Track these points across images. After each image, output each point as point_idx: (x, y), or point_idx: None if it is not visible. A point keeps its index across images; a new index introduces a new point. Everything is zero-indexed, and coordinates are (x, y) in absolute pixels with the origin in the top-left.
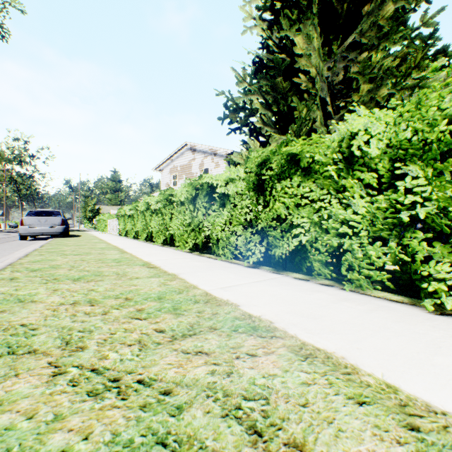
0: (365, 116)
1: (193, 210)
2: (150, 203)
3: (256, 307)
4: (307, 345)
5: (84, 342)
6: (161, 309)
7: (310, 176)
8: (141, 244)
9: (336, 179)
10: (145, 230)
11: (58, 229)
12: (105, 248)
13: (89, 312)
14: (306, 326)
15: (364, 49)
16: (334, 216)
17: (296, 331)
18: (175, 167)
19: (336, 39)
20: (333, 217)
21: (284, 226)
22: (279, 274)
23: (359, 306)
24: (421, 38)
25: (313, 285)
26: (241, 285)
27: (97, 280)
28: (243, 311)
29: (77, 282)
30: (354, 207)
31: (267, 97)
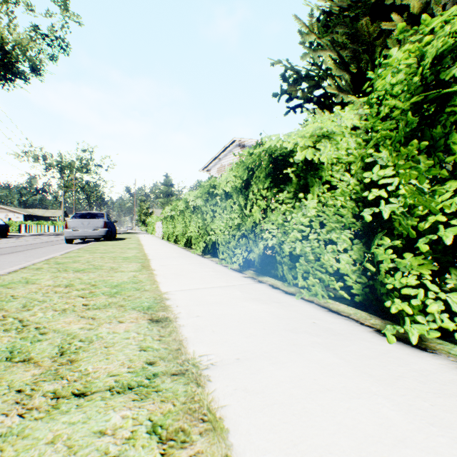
0: None
1: (243, 205)
2: (188, 200)
3: None
4: None
5: None
6: None
7: None
8: (177, 252)
9: None
10: (184, 234)
11: (100, 232)
12: (128, 259)
13: None
14: None
15: None
16: None
17: None
18: (223, 166)
19: None
20: None
21: None
22: None
23: None
24: None
25: None
26: None
27: None
28: None
29: None
30: None
31: (342, 53)
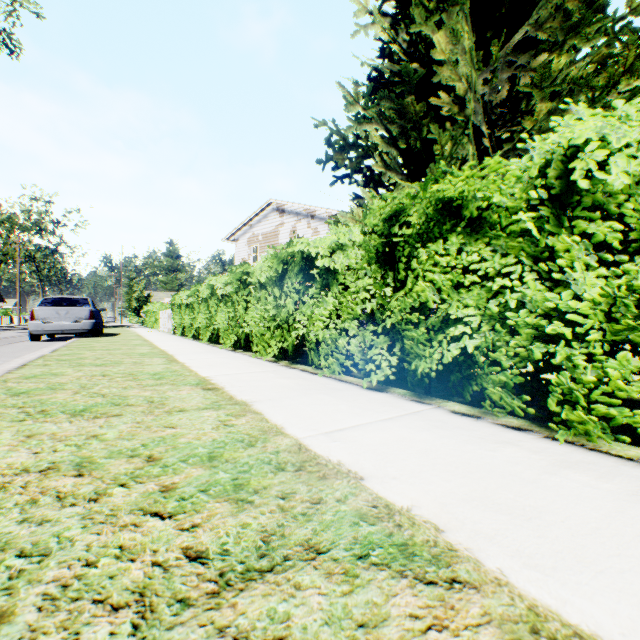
0: (596, 115)
1: (279, 296)
2: (216, 286)
3: (398, 483)
4: (547, 619)
5: (12, 596)
6: (209, 488)
7: (480, 234)
8: (202, 348)
9: (536, 236)
10: (208, 327)
11: (84, 324)
12: (146, 355)
13: (65, 494)
14: (518, 544)
15: (540, 51)
16: (530, 304)
17: (500, 561)
18: (255, 235)
19: (496, 38)
20: (528, 306)
21: (434, 321)
22: (423, 403)
23: (604, 482)
24: (632, 29)
25: (492, 429)
26: (361, 427)
27: (112, 413)
28: (372, 494)
29: (76, 418)
30: (575, 287)
31: (390, 128)
